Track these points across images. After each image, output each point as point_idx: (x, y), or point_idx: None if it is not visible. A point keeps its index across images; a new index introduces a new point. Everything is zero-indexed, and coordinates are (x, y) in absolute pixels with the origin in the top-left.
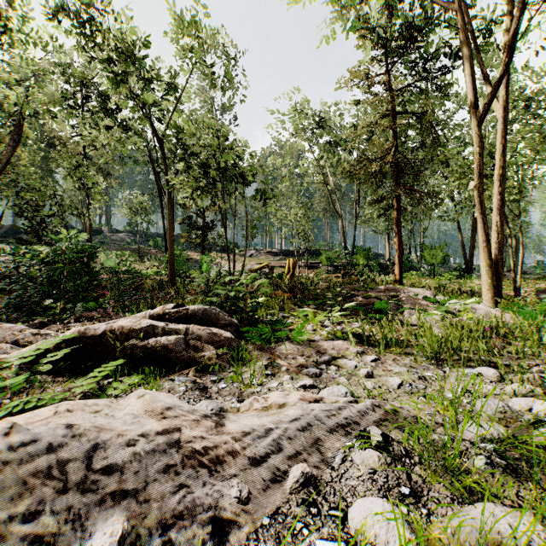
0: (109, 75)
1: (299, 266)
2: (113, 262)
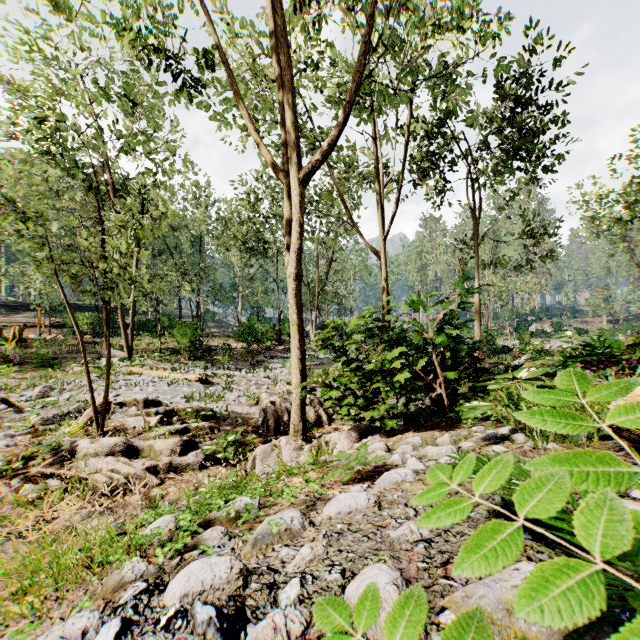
0: None
1: (40, 327)
2: None
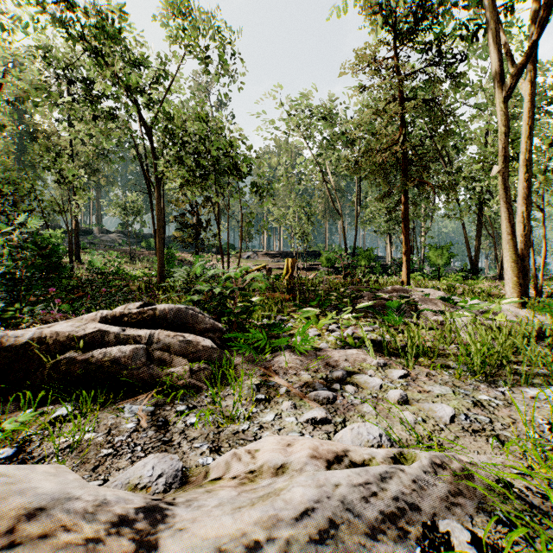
0: (90, 54)
1: (297, 268)
2: (99, 262)
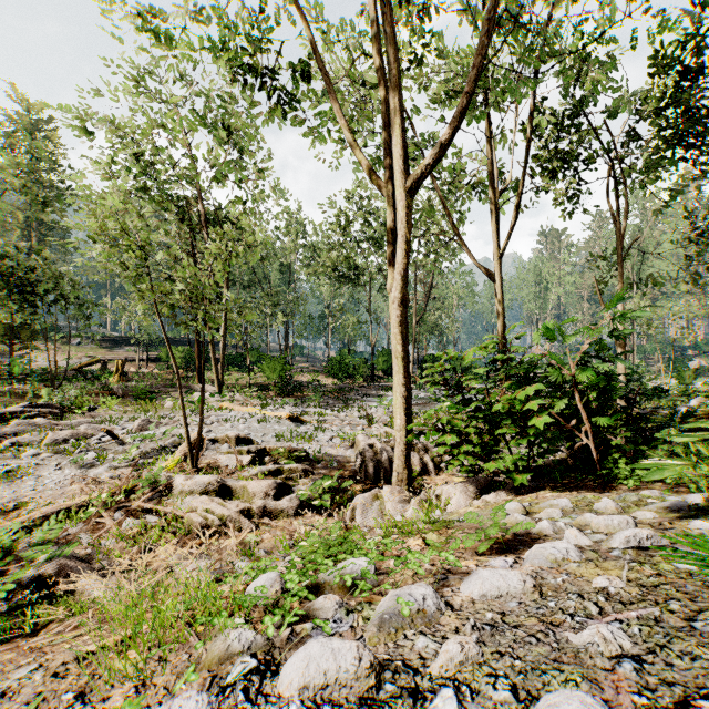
0: None
1: (139, 361)
2: None
